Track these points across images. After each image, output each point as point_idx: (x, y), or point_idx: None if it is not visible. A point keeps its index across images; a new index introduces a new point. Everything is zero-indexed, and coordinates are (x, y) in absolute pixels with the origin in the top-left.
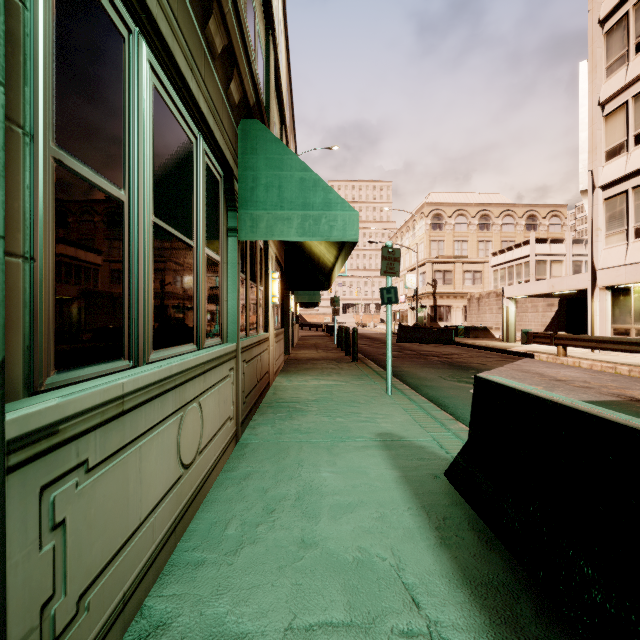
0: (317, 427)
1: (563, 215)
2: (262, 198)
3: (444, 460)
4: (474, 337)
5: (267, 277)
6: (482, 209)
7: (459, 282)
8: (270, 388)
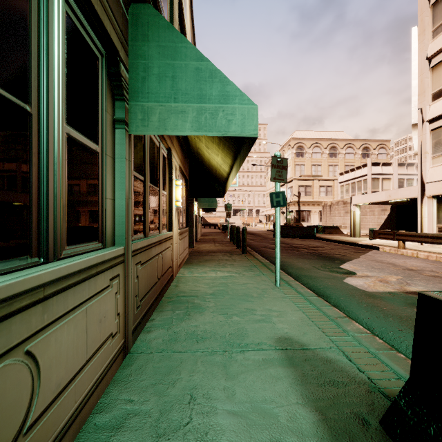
0: (214, 329)
1: (388, 147)
2: (154, 89)
3: (361, 384)
4: (328, 233)
5: (171, 183)
6: (331, 142)
7: (316, 194)
8: (173, 280)
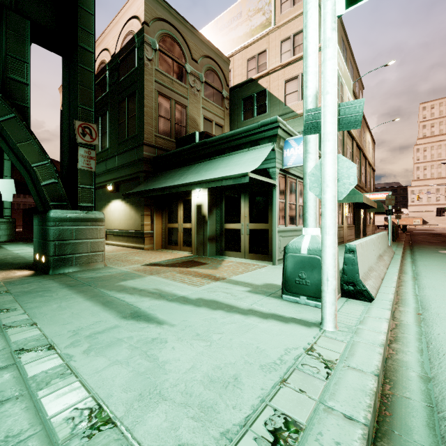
0: None
1: None
2: None
3: None
4: None
5: (343, 207)
6: None
7: None
8: (344, 243)
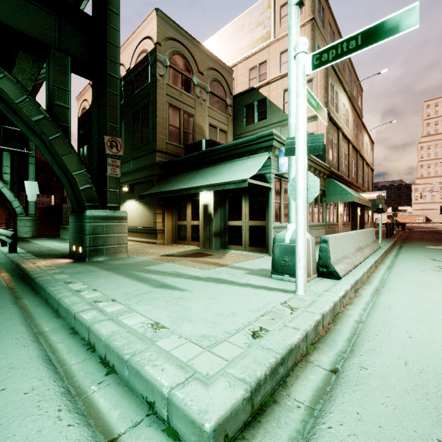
0: None
1: None
2: (331, 194)
3: None
4: None
5: (338, 206)
6: None
7: None
8: None
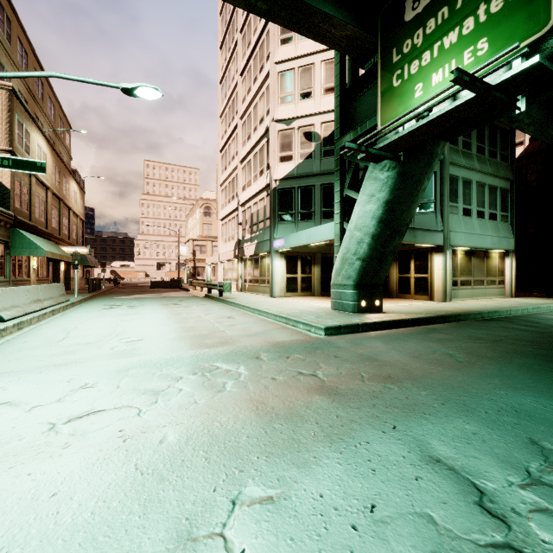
0: None
1: None
2: (18, 246)
3: None
4: None
5: (30, 260)
6: None
7: (210, 252)
8: None
